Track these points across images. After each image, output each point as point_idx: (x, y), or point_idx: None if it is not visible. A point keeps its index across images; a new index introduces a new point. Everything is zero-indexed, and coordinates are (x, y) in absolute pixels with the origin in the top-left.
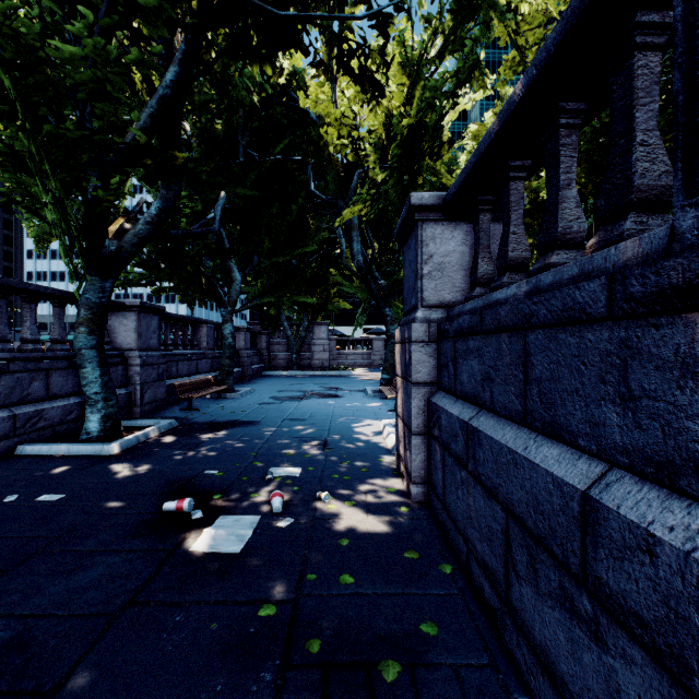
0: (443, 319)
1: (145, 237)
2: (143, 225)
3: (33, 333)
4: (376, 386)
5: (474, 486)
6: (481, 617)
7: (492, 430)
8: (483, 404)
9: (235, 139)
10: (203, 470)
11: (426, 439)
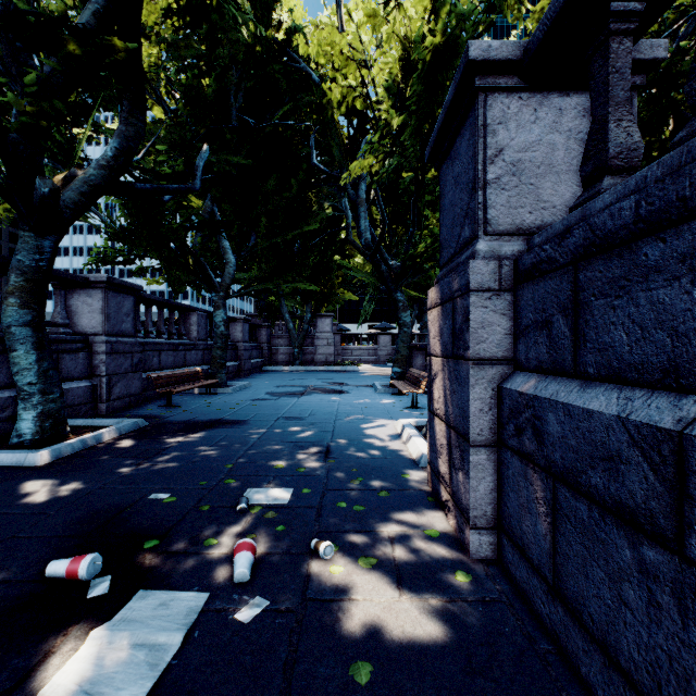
0: (523, 253)
1: (98, 185)
2: (95, 169)
3: None
4: (385, 381)
5: None
6: None
7: None
8: None
9: (228, 104)
10: (150, 492)
11: (495, 454)
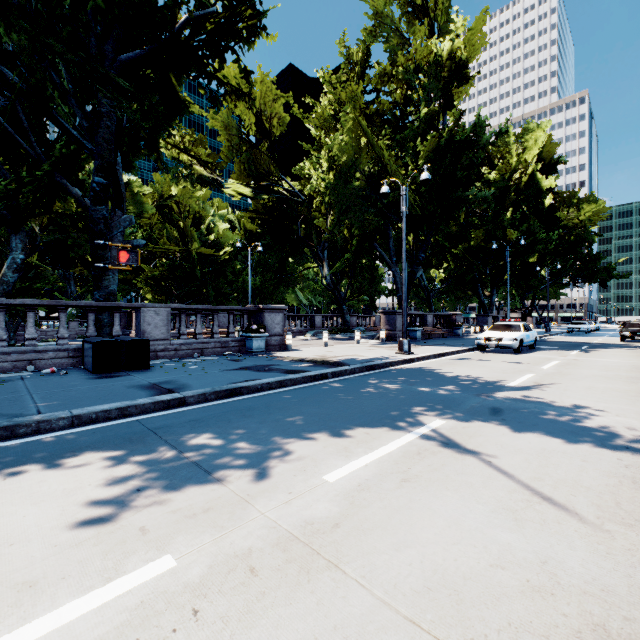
0: None
1: None
2: None
3: None
4: None
5: None
6: None
7: None
8: None
9: None
10: None
11: None
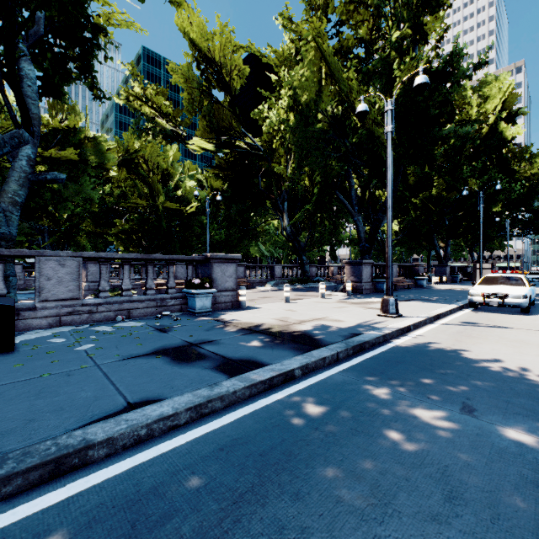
0: None
1: None
2: None
3: None
4: None
5: None
6: None
7: None
8: None
9: None
10: None
11: None
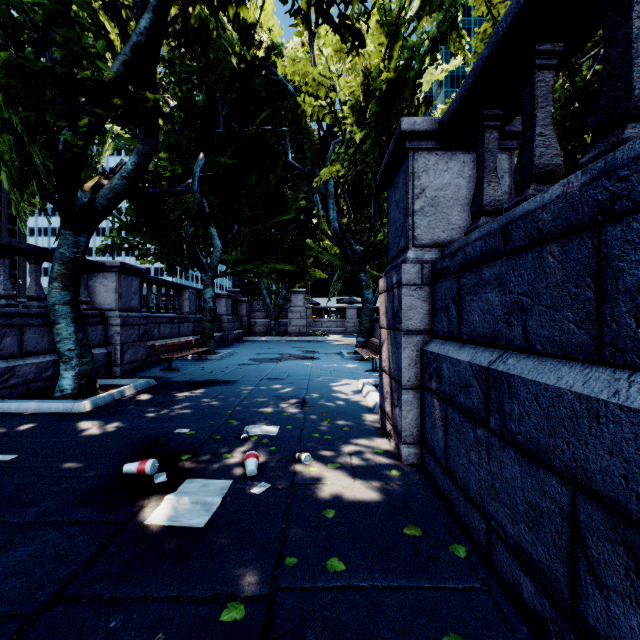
0: (438, 260)
1: (121, 192)
2: (119, 180)
3: (6, 289)
4: (351, 349)
5: (501, 448)
6: (521, 627)
7: (534, 373)
8: (508, 344)
9: (216, 111)
10: (175, 428)
11: (419, 394)
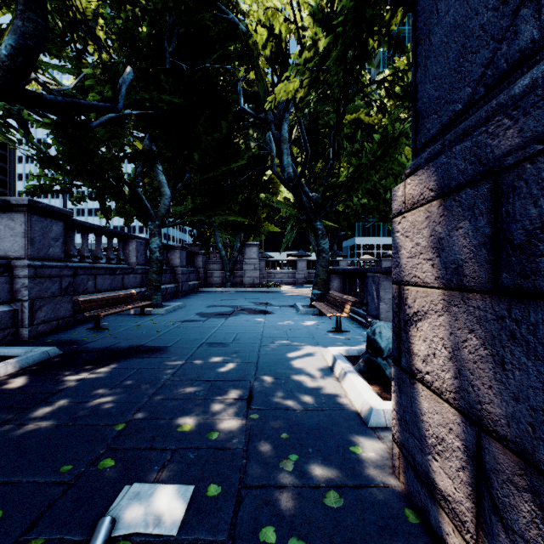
0: None
1: None
2: None
3: None
4: (304, 301)
5: None
6: None
7: None
8: None
9: (164, 52)
10: None
11: None
